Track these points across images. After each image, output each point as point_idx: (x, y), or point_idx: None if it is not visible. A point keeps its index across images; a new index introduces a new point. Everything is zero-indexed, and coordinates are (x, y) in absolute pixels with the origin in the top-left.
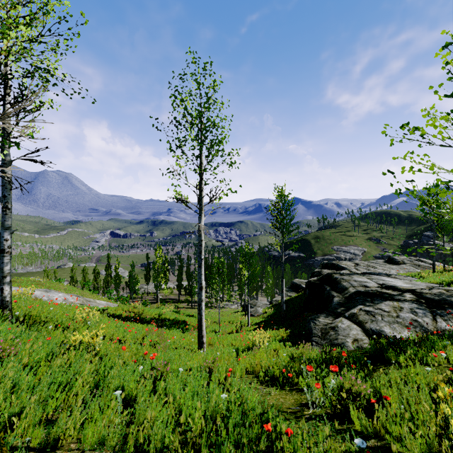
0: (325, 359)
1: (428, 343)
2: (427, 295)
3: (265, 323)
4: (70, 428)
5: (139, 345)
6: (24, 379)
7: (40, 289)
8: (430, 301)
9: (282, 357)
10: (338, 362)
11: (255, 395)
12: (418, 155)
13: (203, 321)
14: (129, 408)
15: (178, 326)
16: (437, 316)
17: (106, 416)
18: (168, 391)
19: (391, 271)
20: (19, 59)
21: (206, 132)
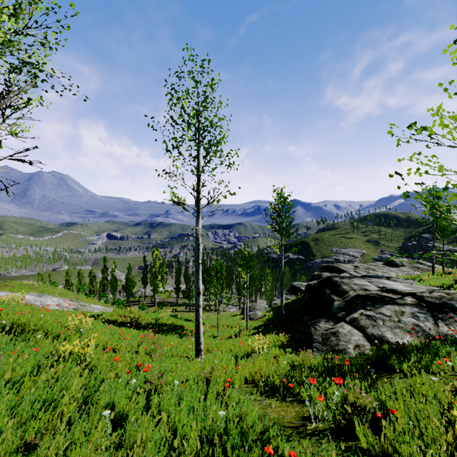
0: (327, 368)
1: (432, 350)
2: (428, 299)
3: (265, 327)
4: (51, 455)
5: (134, 353)
6: (4, 398)
7: (33, 294)
8: (431, 305)
9: (282, 365)
10: (340, 370)
11: (254, 409)
12: (426, 156)
13: (201, 328)
14: (118, 430)
15: (176, 331)
16: (439, 321)
17: (92, 440)
18: (162, 407)
19: (391, 274)
20: (4, 53)
21: (203, 132)
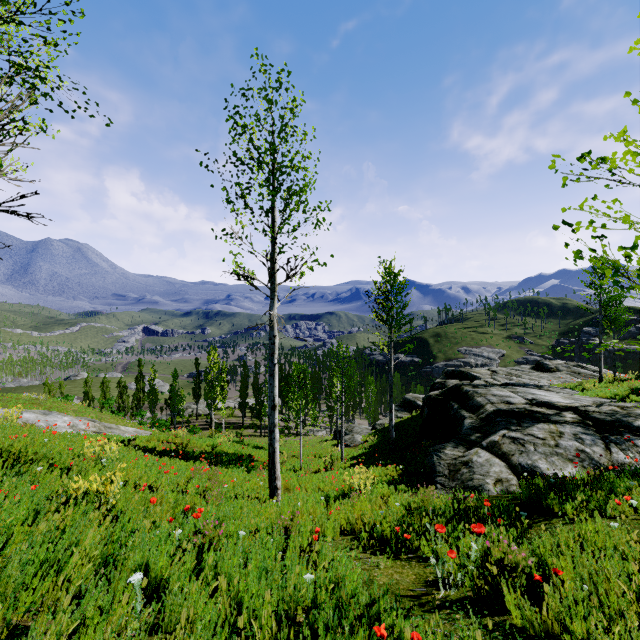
0: (457, 511)
1: (605, 484)
2: (595, 414)
3: (367, 457)
4: None
5: (180, 493)
6: None
7: (35, 411)
8: (600, 423)
9: (393, 508)
10: (477, 514)
11: (356, 571)
12: (604, 201)
13: (277, 456)
14: (152, 604)
15: (241, 463)
16: (612, 445)
17: (113, 620)
18: (220, 569)
19: (542, 381)
20: None
21: (281, 174)
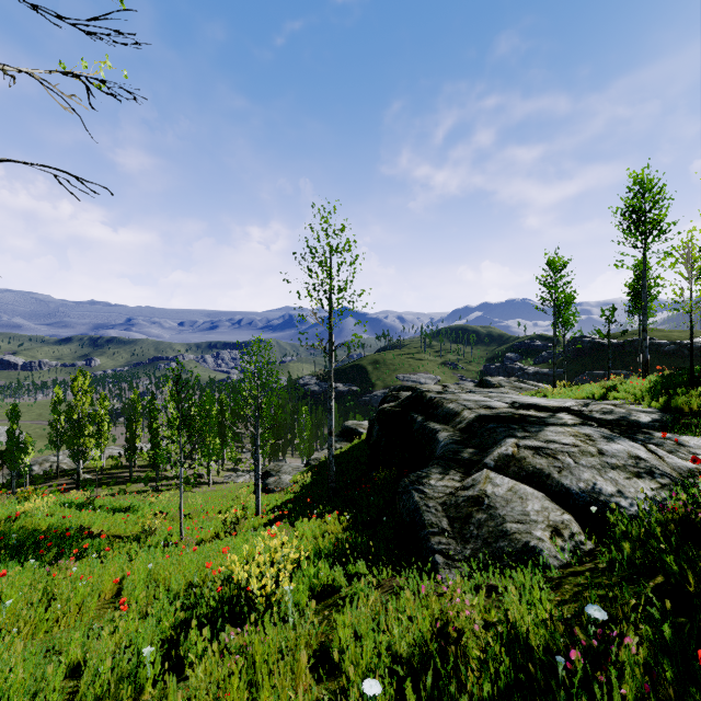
0: None
1: None
2: (594, 414)
3: (295, 505)
4: None
5: None
6: None
7: None
8: (606, 423)
9: None
10: None
11: None
12: None
13: None
14: None
15: (52, 547)
16: (651, 446)
17: None
18: None
19: None
20: None
21: None
